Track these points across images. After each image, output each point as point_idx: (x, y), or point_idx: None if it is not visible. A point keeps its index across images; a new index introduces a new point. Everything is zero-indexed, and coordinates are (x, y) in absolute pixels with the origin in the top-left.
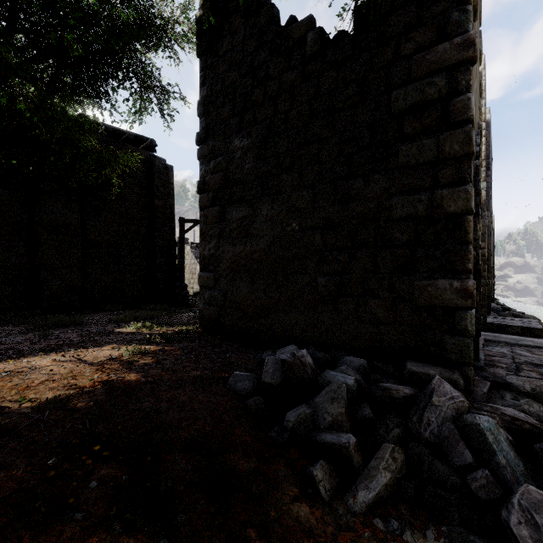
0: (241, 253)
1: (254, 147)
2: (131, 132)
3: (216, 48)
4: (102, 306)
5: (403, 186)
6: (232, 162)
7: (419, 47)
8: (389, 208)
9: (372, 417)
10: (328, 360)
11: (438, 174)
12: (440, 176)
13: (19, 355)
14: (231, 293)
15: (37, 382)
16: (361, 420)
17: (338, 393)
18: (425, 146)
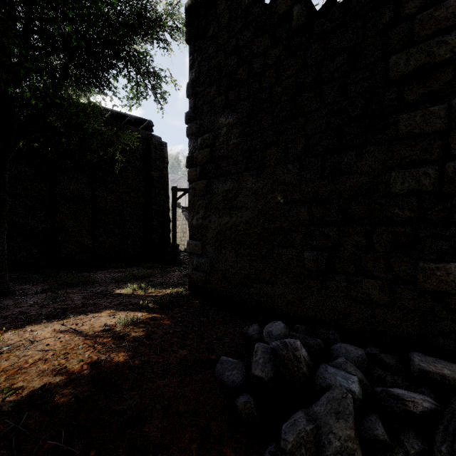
0: (226, 224)
1: (239, 123)
2: (132, 115)
3: (203, 33)
4: (108, 264)
5: (403, 158)
6: (217, 138)
7: (424, 5)
8: (387, 182)
9: (386, 438)
10: (321, 346)
11: (449, 144)
12: (452, 146)
13: (26, 322)
14: (217, 261)
15: (31, 361)
16: (372, 440)
17: (343, 405)
18: (432, 113)
